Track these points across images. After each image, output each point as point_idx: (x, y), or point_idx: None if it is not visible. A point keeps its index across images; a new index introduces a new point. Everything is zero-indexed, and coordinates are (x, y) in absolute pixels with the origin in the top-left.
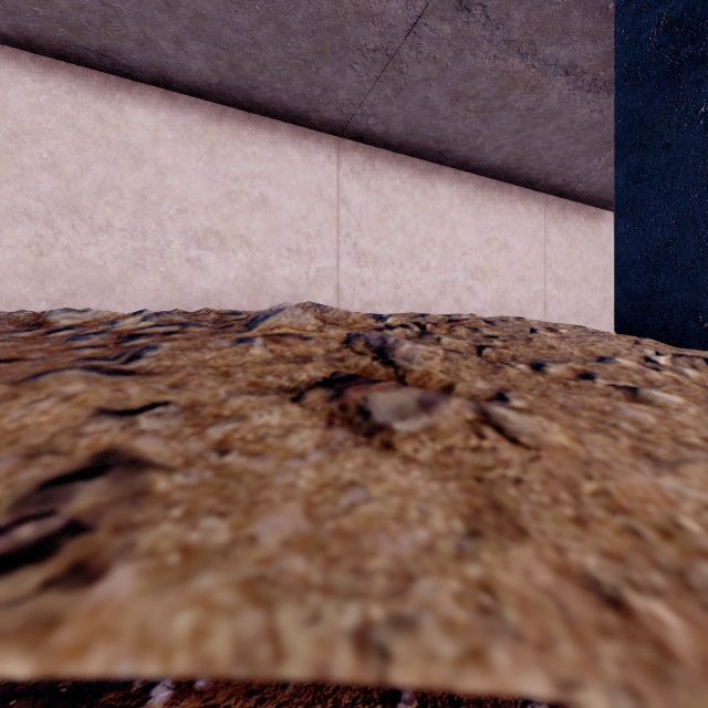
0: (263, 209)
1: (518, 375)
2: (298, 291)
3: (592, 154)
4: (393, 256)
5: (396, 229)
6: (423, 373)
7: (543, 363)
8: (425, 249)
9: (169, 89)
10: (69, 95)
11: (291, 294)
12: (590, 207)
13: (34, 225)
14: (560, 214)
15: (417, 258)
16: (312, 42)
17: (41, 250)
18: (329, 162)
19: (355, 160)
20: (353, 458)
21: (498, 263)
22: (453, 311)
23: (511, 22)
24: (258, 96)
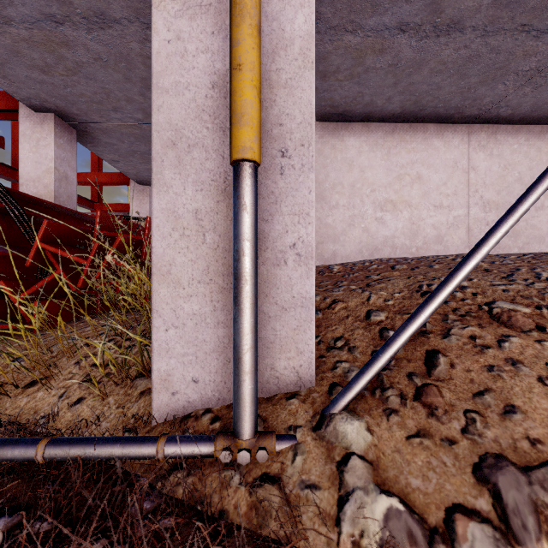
0: (418, 182)
1: None
2: (440, 232)
3: None
4: (511, 201)
5: (514, 181)
6: None
7: None
8: None
9: (367, 122)
10: (320, 139)
11: (436, 235)
12: None
13: None
14: None
15: None
16: (479, 78)
17: None
18: (462, 143)
19: (481, 138)
20: None
21: None
22: None
23: None
24: (421, 114)
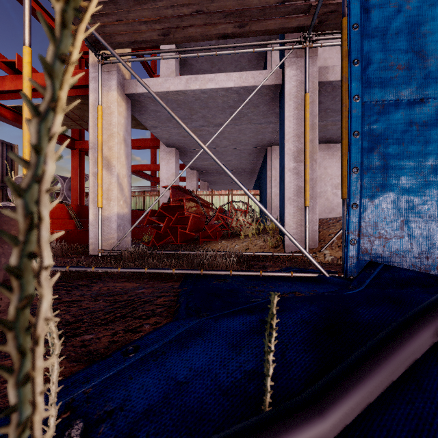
0: None
1: None
2: None
3: None
4: None
5: None
6: None
7: None
8: None
9: (327, 143)
10: None
11: None
12: None
13: None
14: None
15: None
16: None
17: None
18: None
19: None
20: None
21: None
22: None
23: None
24: None
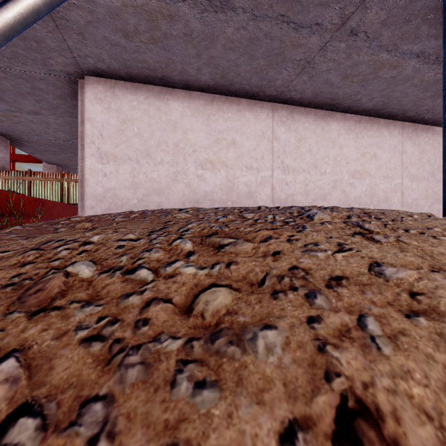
0: (233, 146)
1: (401, 233)
2: (251, 189)
3: (436, 97)
4: (304, 167)
5: (306, 152)
6: (377, 232)
7: (408, 230)
8: (323, 162)
9: (189, 90)
10: (145, 100)
11: (248, 191)
12: (435, 127)
13: (132, 163)
14: (413, 133)
15: (318, 167)
16: (266, 61)
17: (134, 175)
18: (267, 117)
19: (282, 115)
20: (377, 245)
21: (370, 168)
22: (340, 198)
23: (382, 37)
24: (232, 88)
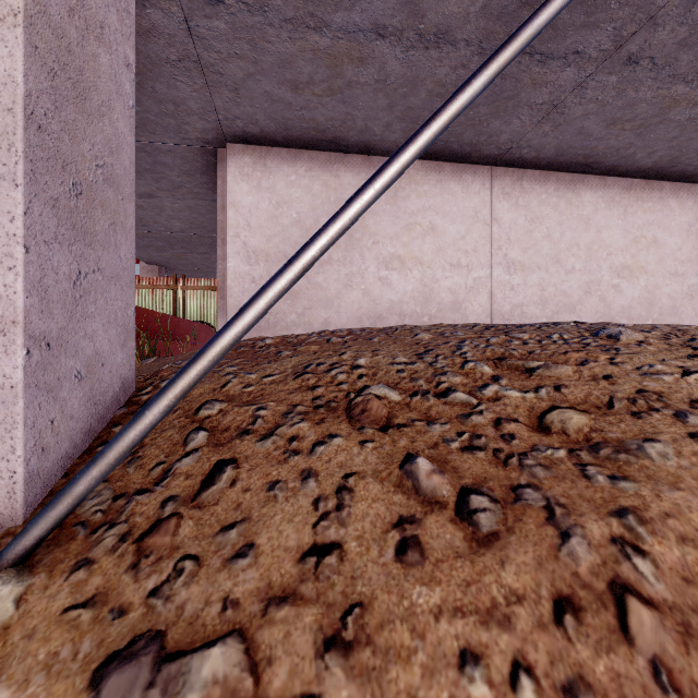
0: (432, 234)
1: None
2: (458, 298)
3: None
4: (539, 262)
5: (542, 238)
6: None
7: None
8: (569, 253)
9: (368, 154)
10: (307, 172)
11: (453, 301)
12: None
13: None
14: None
15: (562, 262)
16: (489, 108)
17: None
18: (483, 188)
19: (505, 184)
20: None
21: (646, 260)
22: (597, 309)
23: (678, 63)
24: (432, 149)
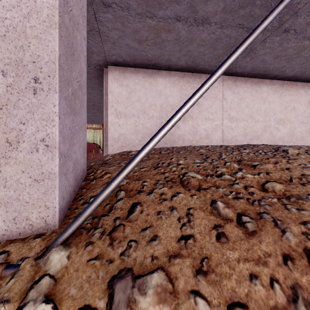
0: (197, 105)
1: None
2: (208, 133)
3: None
4: (243, 117)
5: (245, 107)
6: None
7: None
8: (257, 113)
9: (169, 70)
10: (143, 78)
11: (206, 134)
12: None
13: (135, 118)
14: None
15: (253, 117)
16: (223, 51)
17: (136, 125)
18: (219, 85)
19: (229, 83)
20: None
21: (290, 116)
22: (269, 138)
23: (306, 31)
24: (197, 68)
